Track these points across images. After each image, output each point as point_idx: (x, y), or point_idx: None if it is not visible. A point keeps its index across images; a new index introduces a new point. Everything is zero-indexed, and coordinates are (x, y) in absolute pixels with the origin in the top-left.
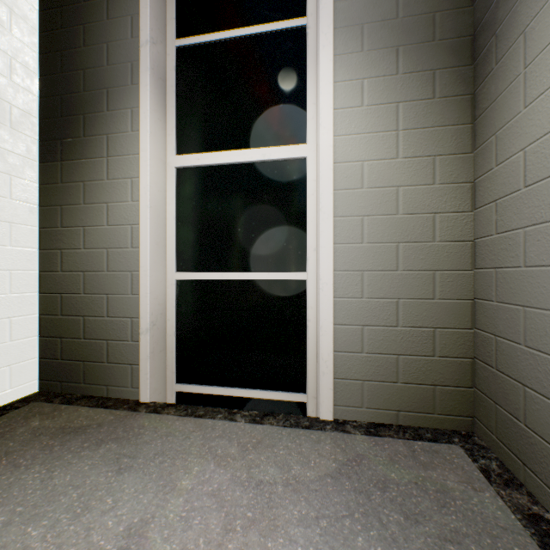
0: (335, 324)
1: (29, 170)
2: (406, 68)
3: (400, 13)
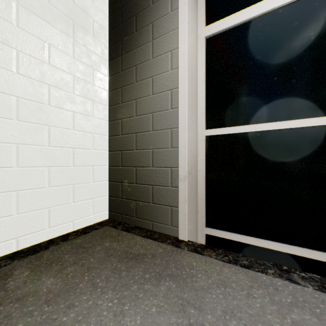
0: None
1: (103, 66)
2: None
3: None
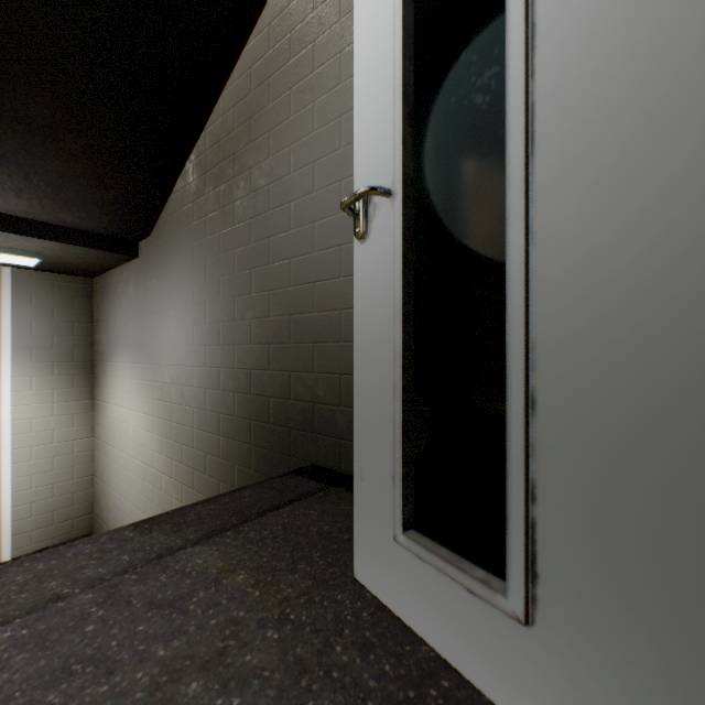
0: (14, 507)
1: None
2: (60, 373)
3: (56, 346)
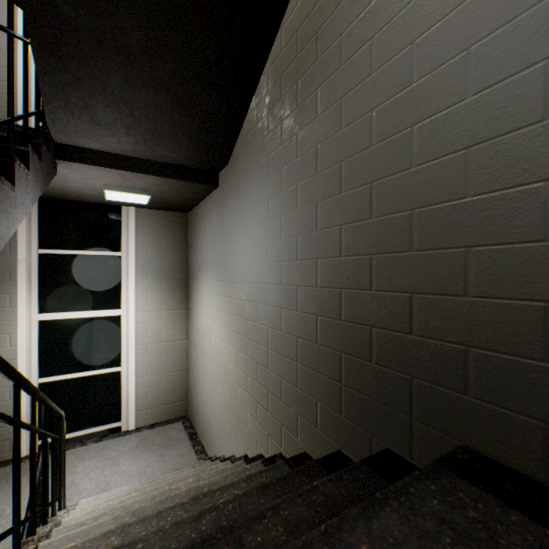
0: (136, 389)
1: None
2: (165, 288)
3: (163, 267)
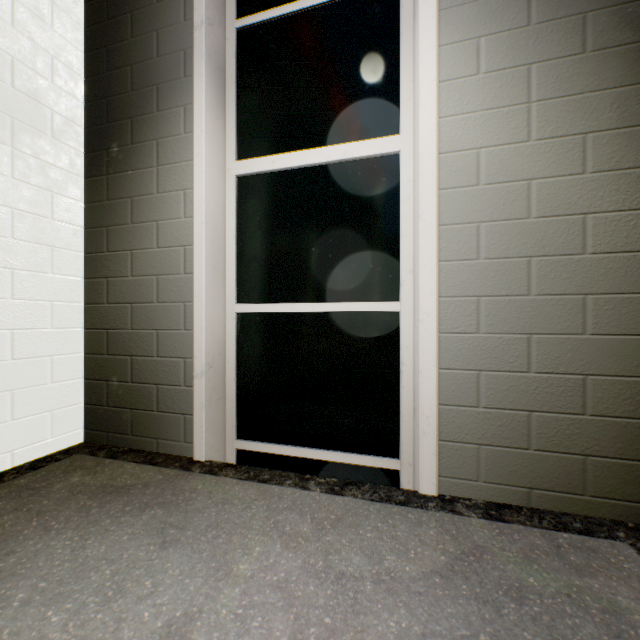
0: (440, 368)
1: (73, 187)
2: (542, 15)
3: None
